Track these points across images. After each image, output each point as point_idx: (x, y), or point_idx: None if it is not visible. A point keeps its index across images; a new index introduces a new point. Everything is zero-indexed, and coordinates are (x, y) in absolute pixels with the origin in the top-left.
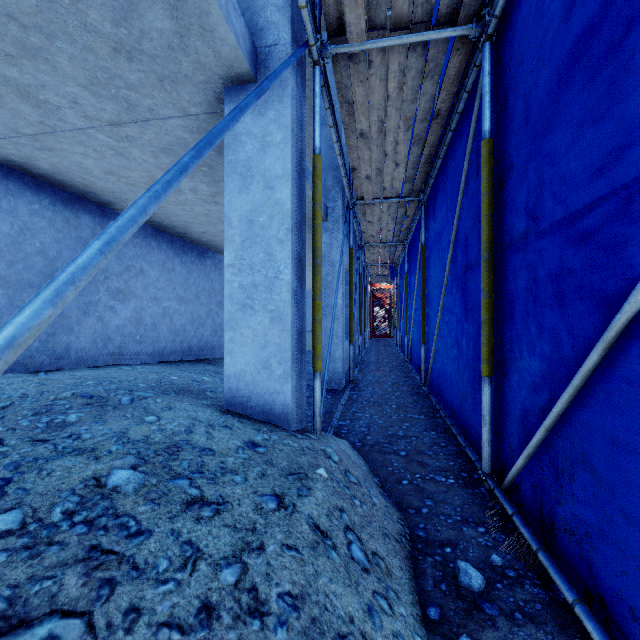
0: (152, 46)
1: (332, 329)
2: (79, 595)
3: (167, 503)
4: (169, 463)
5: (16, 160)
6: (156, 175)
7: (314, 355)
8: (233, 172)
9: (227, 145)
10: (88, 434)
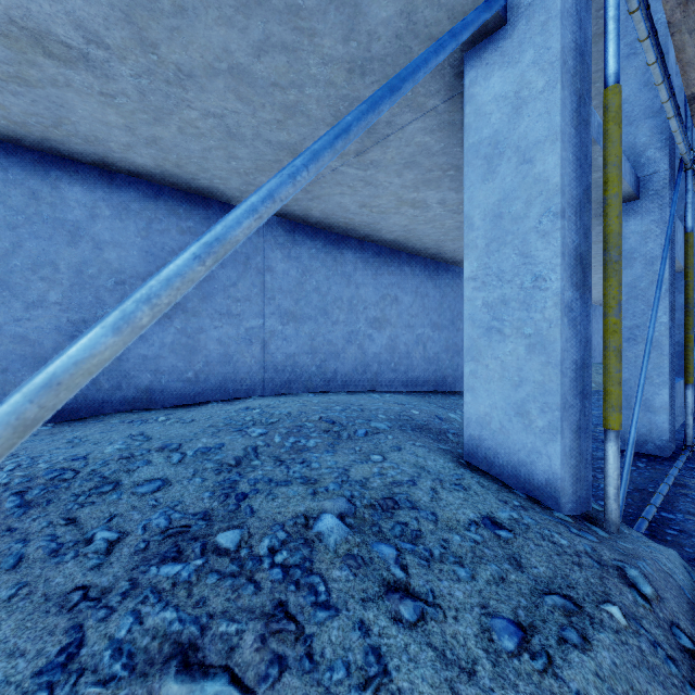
0: (380, 46)
1: (645, 362)
2: (250, 662)
3: (364, 576)
4: (379, 520)
5: (299, 215)
6: (402, 196)
7: (605, 403)
8: (474, 158)
9: (467, 126)
10: (316, 463)
